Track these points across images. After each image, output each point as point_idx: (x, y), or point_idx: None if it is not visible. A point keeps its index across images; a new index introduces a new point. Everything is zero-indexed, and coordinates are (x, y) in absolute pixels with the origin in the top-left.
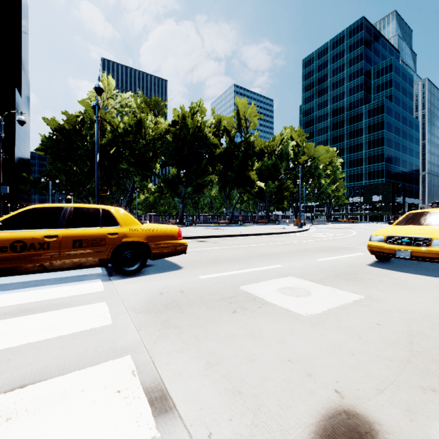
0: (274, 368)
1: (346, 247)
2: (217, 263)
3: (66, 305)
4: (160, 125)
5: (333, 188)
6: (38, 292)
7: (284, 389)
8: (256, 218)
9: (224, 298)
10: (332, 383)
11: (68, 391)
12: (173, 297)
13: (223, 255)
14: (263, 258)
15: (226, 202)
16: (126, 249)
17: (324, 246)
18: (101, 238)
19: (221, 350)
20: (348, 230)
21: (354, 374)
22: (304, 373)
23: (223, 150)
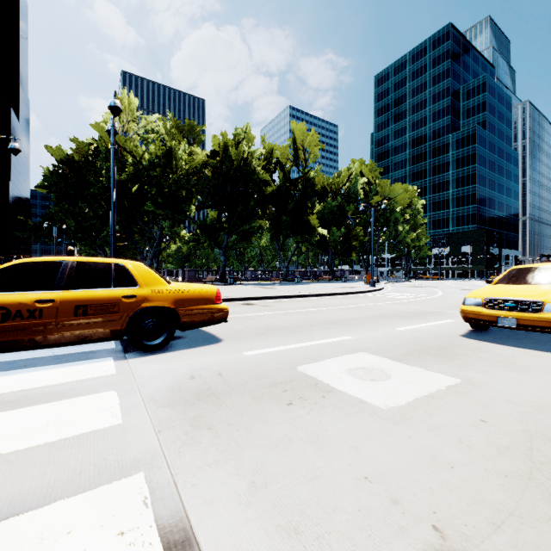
0: (346, 491)
1: (431, 311)
2: (268, 334)
3: (61, 395)
4: (195, 156)
5: (413, 236)
6: (26, 376)
7: (360, 525)
8: (317, 274)
9: (276, 383)
10: (428, 514)
11: (47, 534)
12: (208, 382)
13: (276, 323)
14: (326, 327)
15: (280, 253)
16: (147, 317)
17: (403, 310)
18: (114, 302)
19: (272, 462)
20: (433, 289)
21: (458, 499)
22: (388, 498)
23: (276, 188)
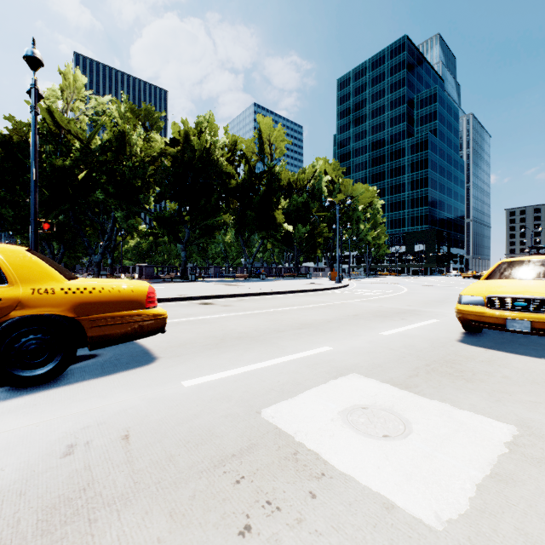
0: None
1: (408, 310)
2: (223, 346)
3: None
4: (153, 143)
5: (374, 234)
6: None
7: None
8: (282, 271)
9: (224, 456)
10: None
11: None
12: (94, 465)
13: (236, 328)
14: (298, 334)
15: (244, 249)
16: (25, 331)
17: (379, 309)
18: None
19: None
20: (396, 285)
21: None
22: None
23: (241, 182)
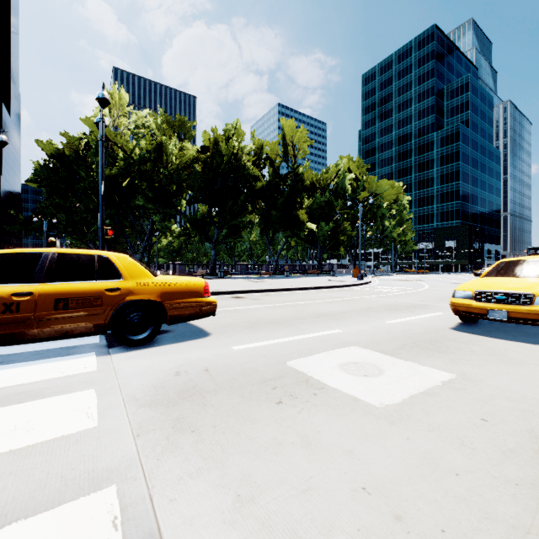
0: (342, 505)
1: (419, 304)
2: (257, 328)
3: (35, 395)
4: (186, 151)
5: (399, 231)
6: (0, 374)
7: None
8: (306, 268)
9: (265, 379)
10: (435, 533)
11: None
12: (194, 379)
13: (265, 316)
14: (316, 321)
15: (269, 247)
16: (132, 310)
17: (392, 303)
18: (96, 296)
19: (260, 471)
20: (419, 282)
21: (468, 513)
22: (390, 514)
23: (266, 184)
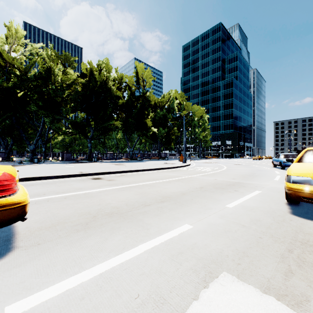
0: None
1: (235, 182)
2: (91, 227)
3: None
4: (69, 75)
5: (204, 134)
6: None
7: None
8: (151, 155)
9: None
10: None
11: None
12: None
13: (110, 203)
14: (161, 208)
15: (128, 142)
16: None
17: (215, 182)
18: None
19: None
20: (218, 164)
21: None
22: None
23: (125, 101)
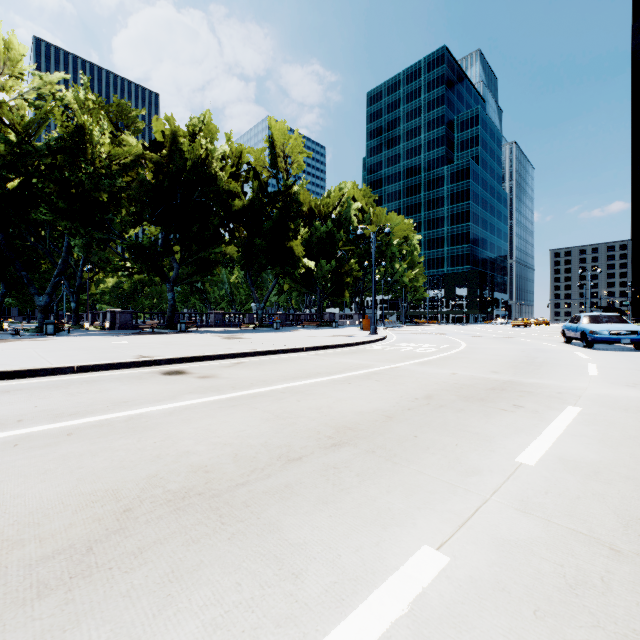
0: None
1: (502, 381)
2: (99, 568)
3: None
4: (127, 146)
5: (411, 275)
6: None
7: None
8: (301, 318)
9: None
10: None
11: None
12: None
13: (191, 451)
14: (334, 470)
15: (253, 290)
16: None
17: (456, 381)
18: None
19: None
20: (445, 336)
21: None
22: None
23: (248, 203)
